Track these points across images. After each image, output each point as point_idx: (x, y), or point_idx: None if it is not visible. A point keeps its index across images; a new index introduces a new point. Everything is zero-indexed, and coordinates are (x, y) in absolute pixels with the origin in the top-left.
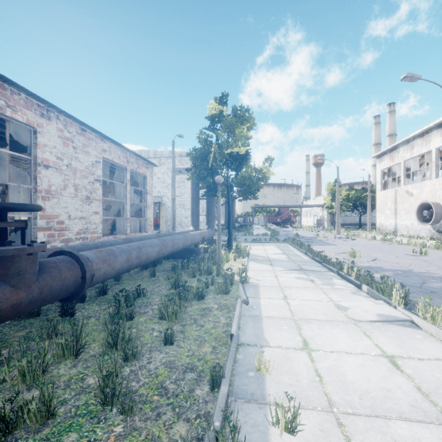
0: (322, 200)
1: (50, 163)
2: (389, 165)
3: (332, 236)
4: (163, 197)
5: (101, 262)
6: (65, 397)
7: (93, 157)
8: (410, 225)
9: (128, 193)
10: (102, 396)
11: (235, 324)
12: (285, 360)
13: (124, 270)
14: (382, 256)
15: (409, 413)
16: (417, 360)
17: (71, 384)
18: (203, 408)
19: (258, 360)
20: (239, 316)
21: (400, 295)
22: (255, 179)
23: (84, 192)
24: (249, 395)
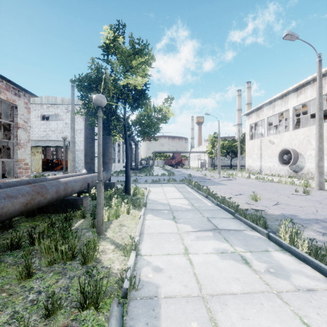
0: (204, 148)
1: None
2: (256, 121)
3: (217, 175)
4: None
5: None
6: None
7: None
8: (272, 166)
9: None
10: None
11: None
12: None
13: None
14: (277, 197)
15: None
16: None
17: None
18: None
19: None
20: None
21: None
22: (155, 118)
23: None
24: None
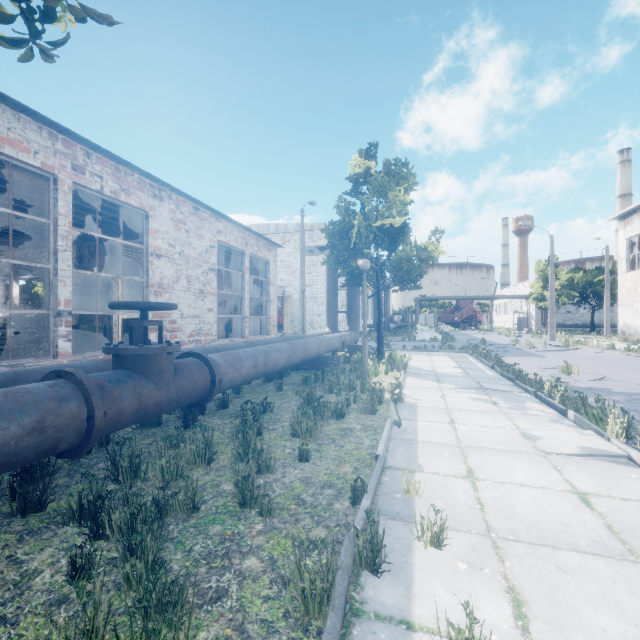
0: (527, 288)
1: (162, 251)
2: None
3: (541, 343)
4: (288, 287)
5: (228, 366)
6: (204, 498)
7: (207, 241)
8: None
9: (246, 284)
10: (241, 498)
11: (381, 445)
12: (441, 487)
13: (251, 378)
14: (617, 374)
15: (585, 546)
16: (619, 499)
17: (207, 488)
18: (343, 519)
19: (407, 480)
20: (387, 438)
21: (620, 424)
22: (417, 261)
23: (197, 284)
24: (394, 513)
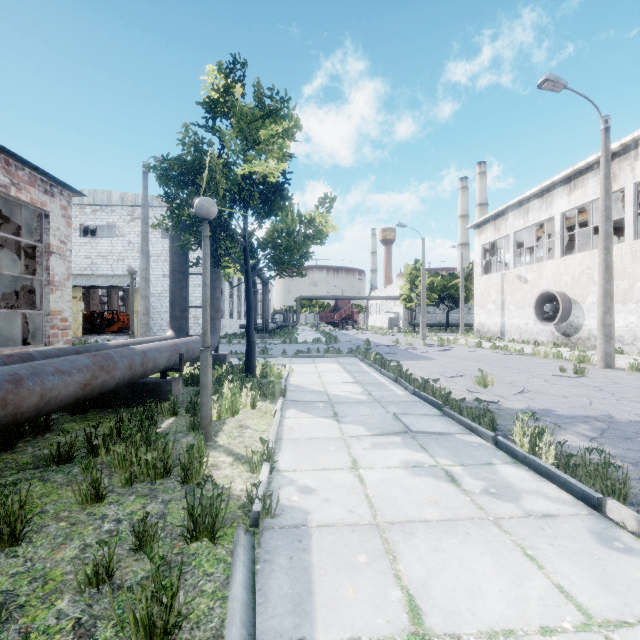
0: (396, 290)
1: None
2: (494, 238)
3: (419, 343)
4: (138, 276)
5: None
6: None
7: None
8: (524, 325)
9: None
10: None
11: None
12: None
13: None
14: (524, 381)
15: None
16: None
17: None
18: None
19: None
20: None
21: None
22: (301, 236)
23: None
24: None
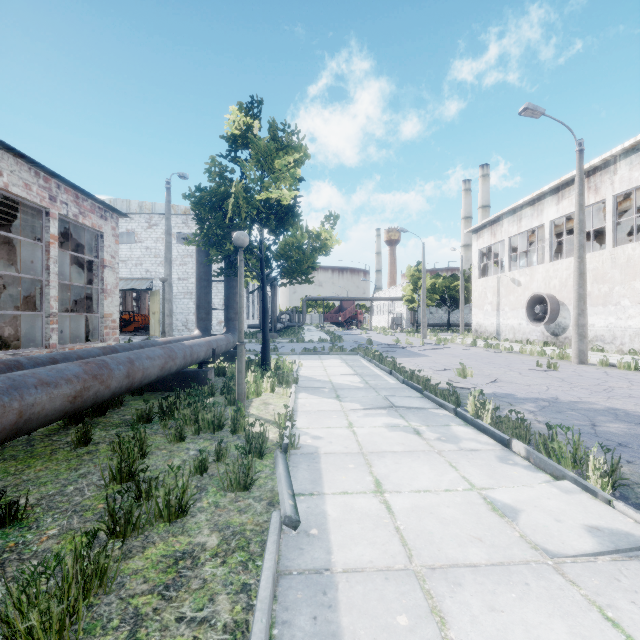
0: (399, 291)
1: None
2: (490, 243)
3: (418, 342)
4: (155, 280)
5: None
6: None
7: None
8: (517, 325)
9: (52, 262)
10: None
11: None
12: None
13: None
14: (501, 373)
15: None
16: None
17: None
18: None
19: None
20: (271, 592)
21: (599, 467)
22: (309, 250)
23: None
24: None
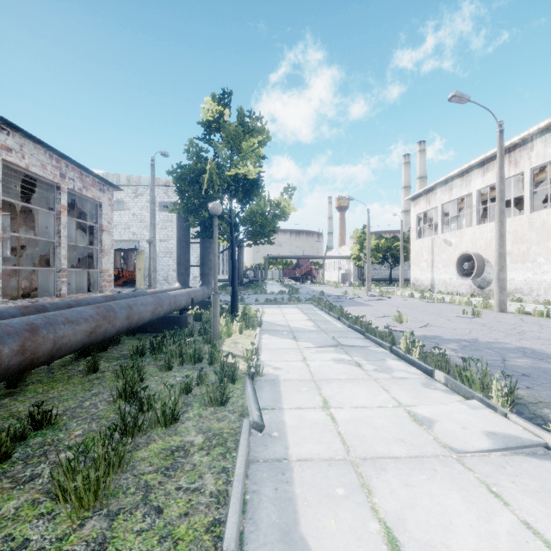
0: (348, 250)
1: None
2: (426, 209)
3: (363, 294)
4: (141, 241)
5: None
6: None
7: None
8: (449, 280)
9: (62, 227)
10: None
11: (234, 510)
12: None
13: None
14: (432, 320)
15: None
16: None
17: None
18: None
19: None
20: (244, 471)
21: (501, 389)
22: (271, 216)
23: None
24: None
